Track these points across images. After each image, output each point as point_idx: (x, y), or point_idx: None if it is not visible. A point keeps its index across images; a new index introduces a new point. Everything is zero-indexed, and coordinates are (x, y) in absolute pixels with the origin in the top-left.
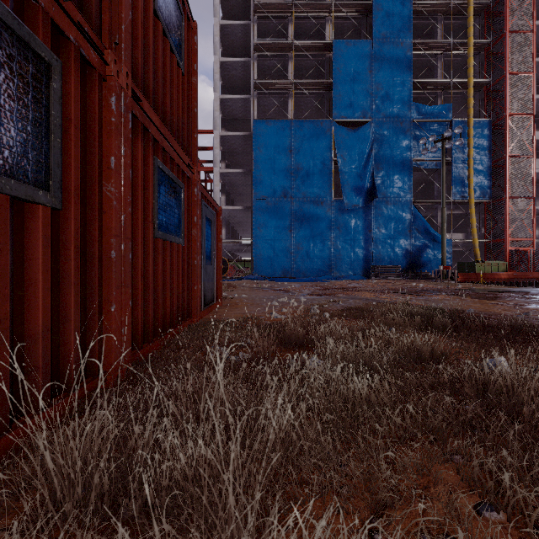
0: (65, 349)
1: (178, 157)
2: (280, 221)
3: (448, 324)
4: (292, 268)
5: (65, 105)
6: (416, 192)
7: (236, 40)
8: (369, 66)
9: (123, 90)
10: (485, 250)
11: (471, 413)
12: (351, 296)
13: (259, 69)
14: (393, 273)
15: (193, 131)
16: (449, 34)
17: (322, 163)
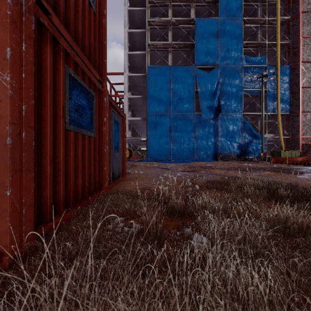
0: None
1: (90, 72)
2: (163, 127)
3: (290, 196)
4: (171, 154)
5: None
6: (244, 109)
7: (137, 19)
8: (217, 34)
9: None
10: (287, 144)
11: None
12: (209, 172)
13: (151, 36)
14: (231, 157)
15: (103, 57)
16: (264, 15)
17: (188, 92)
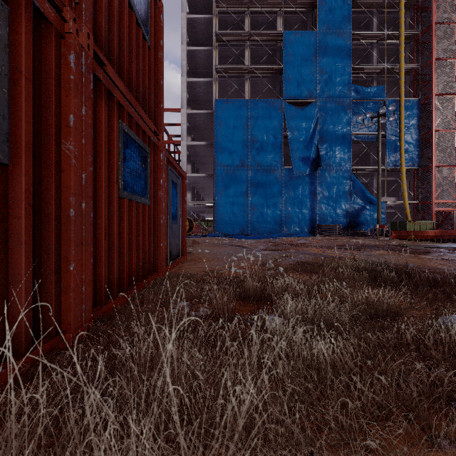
0: (14, 312)
1: (145, 123)
2: (238, 187)
3: (395, 279)
4: (248, 226)
5: (14, 55)
6: (354, 161)
7: (200, 31)
8: (314, 54)
9: (83, 50)
10: (414, 211)
11: (447, 383)
12: (301, 252)
13: (220, 56)
14: (335, 231)
15: (159, 102)
16: (383, 26)
17: (274, 137)
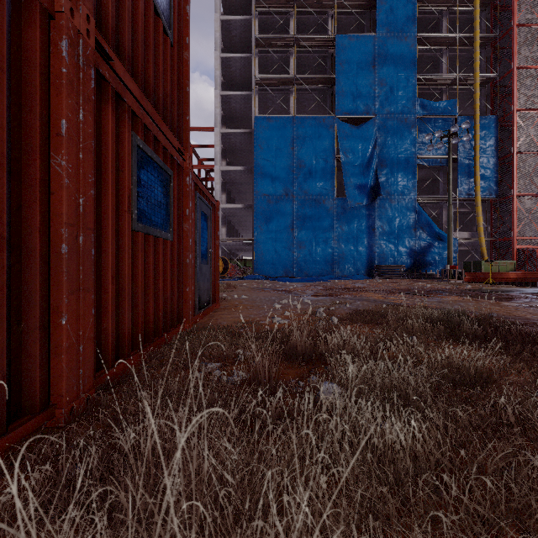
0: None
1: (166, 138)
2: (281, 220)
3: (478, 332)
4: (294, 267)
5: None
6: (420, 190)
7: (237, 36)
8: (372, 62)
9: (81, 36)
10: (491, 249)
11: None
12: (357, 297)
13: (261, 65)
14: (397, 272)
15: (184, 113)
16: (454, 29)
17: (324, 161)
